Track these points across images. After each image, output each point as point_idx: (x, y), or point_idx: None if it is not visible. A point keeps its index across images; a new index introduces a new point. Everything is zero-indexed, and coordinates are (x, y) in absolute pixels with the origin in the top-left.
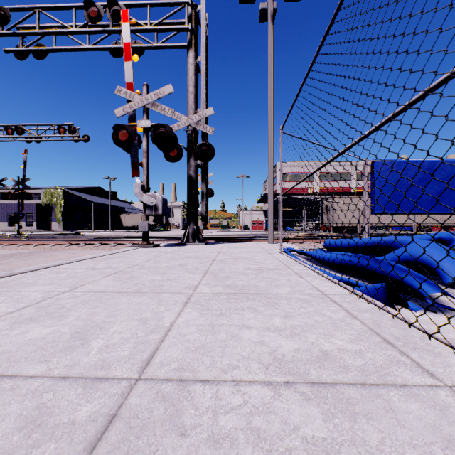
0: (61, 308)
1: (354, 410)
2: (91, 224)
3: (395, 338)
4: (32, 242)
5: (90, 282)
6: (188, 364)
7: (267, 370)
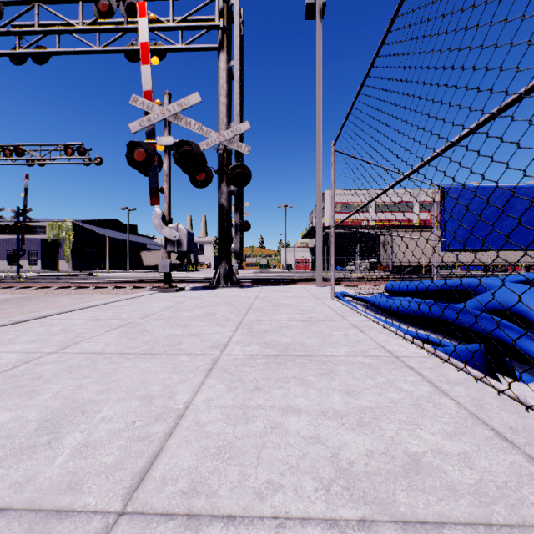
0: (37, 379)
1: None
2: (106, 263)
3: (512, 431)
4: (31, 284)
5: (87, 339)
6: (204, 481)
7: (328, 494)
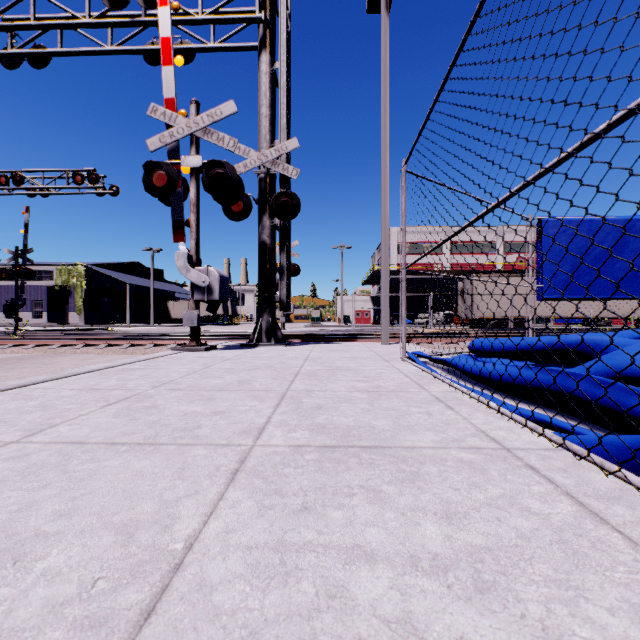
0: None
1: None
2: (126, 315)
3: None
4: (28, 341)
5: (71, 419)
6: None
7: None
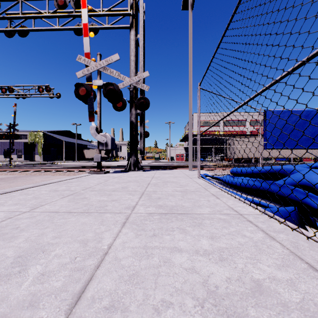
0: (15, 229)
1: None
2: (63, 156)
3: None
4: (17, 169)
5: (49, 203)
6: (120, 300)
7: (203, 310)
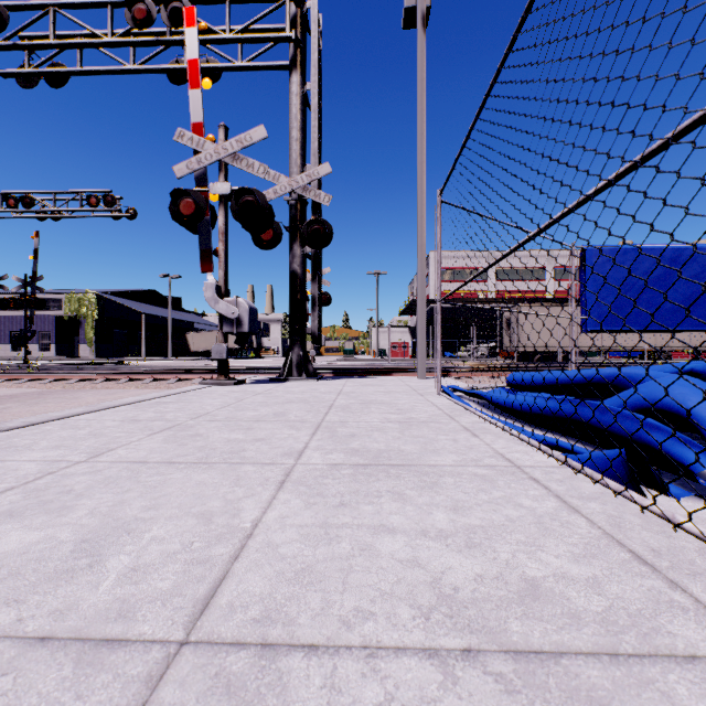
0: (67, 493)
1: None
2: (140, 348)
3: (654, 553)
4: (44, 376)
5: (125, 444)
6: (280, 608)
7: (428, 623)
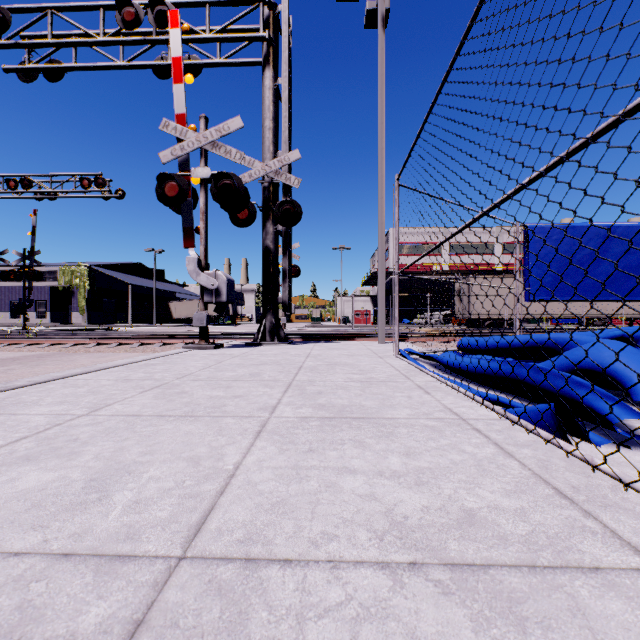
0: (74, 441)
1: (521, 613)
2: (128, 315)
3: (574, 489)
4: (42, 340)
5: (120, 400)
6: (260, 532)
7: (382, 543)
